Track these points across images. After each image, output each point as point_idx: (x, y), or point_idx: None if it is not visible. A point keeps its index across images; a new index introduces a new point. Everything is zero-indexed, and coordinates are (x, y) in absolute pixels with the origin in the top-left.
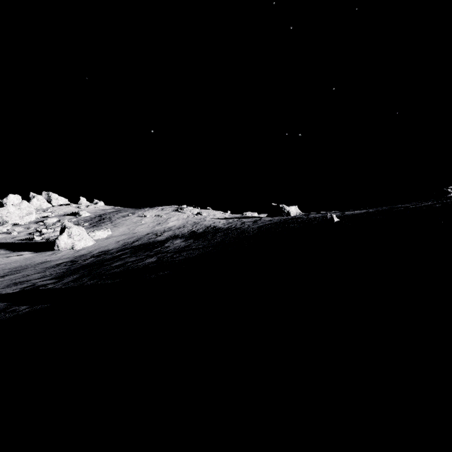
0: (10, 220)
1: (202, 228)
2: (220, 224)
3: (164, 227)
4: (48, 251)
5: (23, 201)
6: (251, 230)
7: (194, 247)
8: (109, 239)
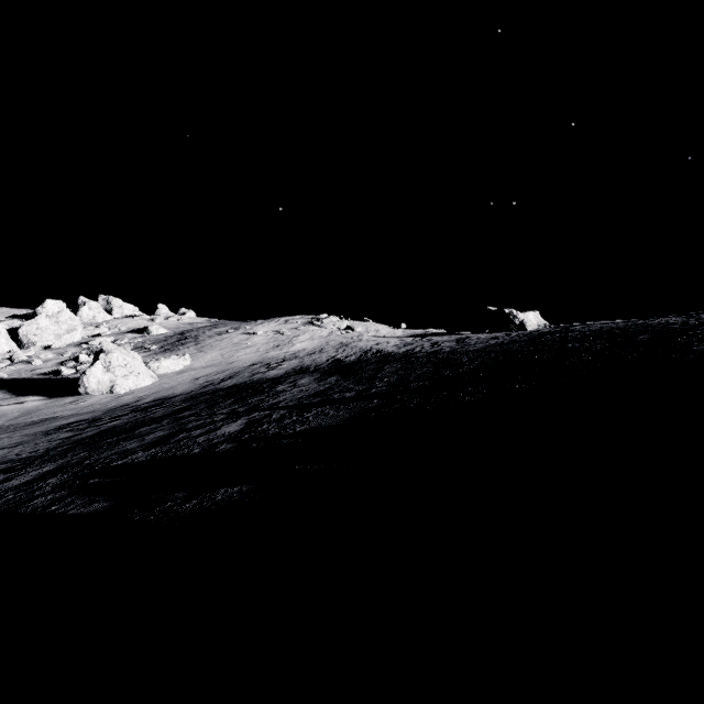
0: (39, 341)
1: (355, 354)
2: (390, 346)
3: (284, 352)
4: (71, 395)
5: (63, 310)
6: (466, 357)
7: (336, 396)
8: (184, 373)
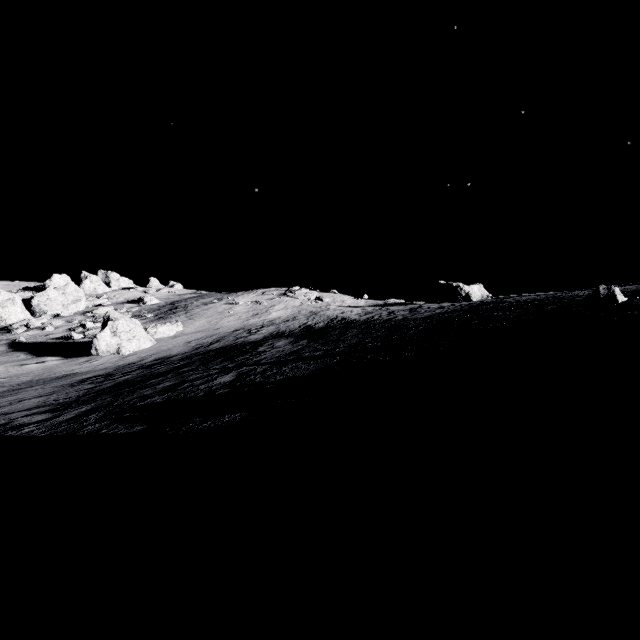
0: (49, 310)
1: (323, 321)
2: (353, 314)
3: (262, 320)
4: (83, 356)
5: (69, 283)
6: (413, 324)
7: (307, 355)
8: (177, 337)
